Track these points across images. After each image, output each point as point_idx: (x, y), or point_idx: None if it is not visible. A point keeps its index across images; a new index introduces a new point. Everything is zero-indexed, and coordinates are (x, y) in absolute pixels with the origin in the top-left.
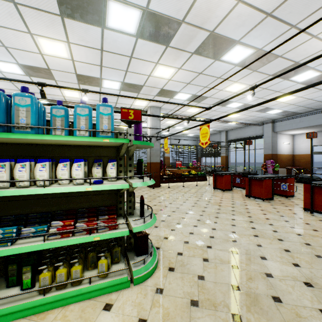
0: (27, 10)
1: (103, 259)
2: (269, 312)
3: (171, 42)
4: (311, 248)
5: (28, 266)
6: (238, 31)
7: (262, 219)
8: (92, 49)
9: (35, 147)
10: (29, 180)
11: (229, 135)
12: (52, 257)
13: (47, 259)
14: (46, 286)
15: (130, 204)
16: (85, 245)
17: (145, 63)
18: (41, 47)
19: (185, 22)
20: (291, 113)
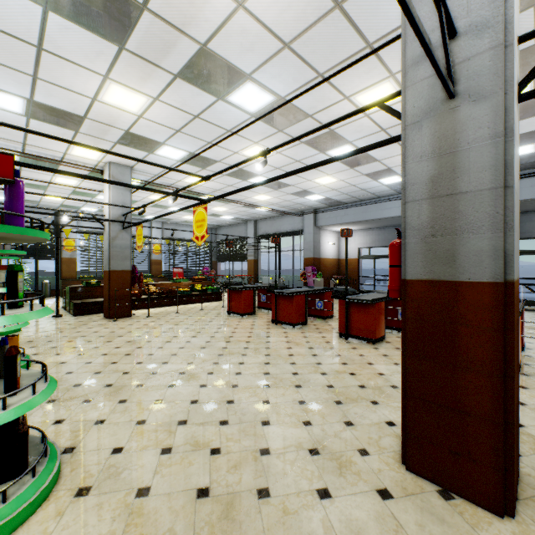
0: None
1: None
2: (245, 523)
3: (128, 40)
4: (333, 391)
5: None
6: (247, 58)
7: (284, 356)
8: None
9: None
10: None
11: (259, 227)
12: None
13: None
14: None
15: None
16: None
17: (79, 69)
18: None
19: (150, 11)
20: (335, 203)
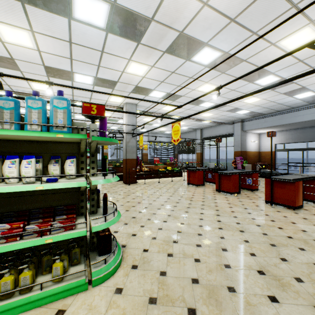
0: None
1: (58, 262)
2: (223, 303)
3: (142, 39)
4: (267, 237)
5: None
6: (206, 33)
7: (228, 212)
8: (59, 40)
9: None
10: None
11: (203, 132)
12: None
13: None
14: None
15: (92, 202)
16: (42, 248)
17: (118, 58)
18: (0, 33)
19: (154, 21)
20: (257, 114)
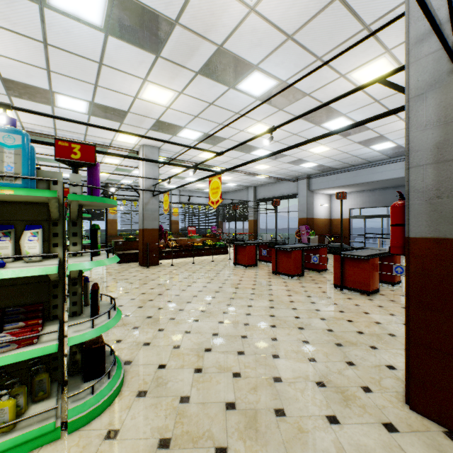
0: None
1: (7, 399)
2: (267, 434)
3: (163, 50)
4: (333, 335)
5: None
6: (255, 52)
7: (285, 302)
8: (26, 37)
9: None
10: None
11: (258, 192)
12: None
13: None
14: None
15: (74, 297)
16: None
17: (126, 76)
18: None
19: (180, 25)
20: (327, 169)
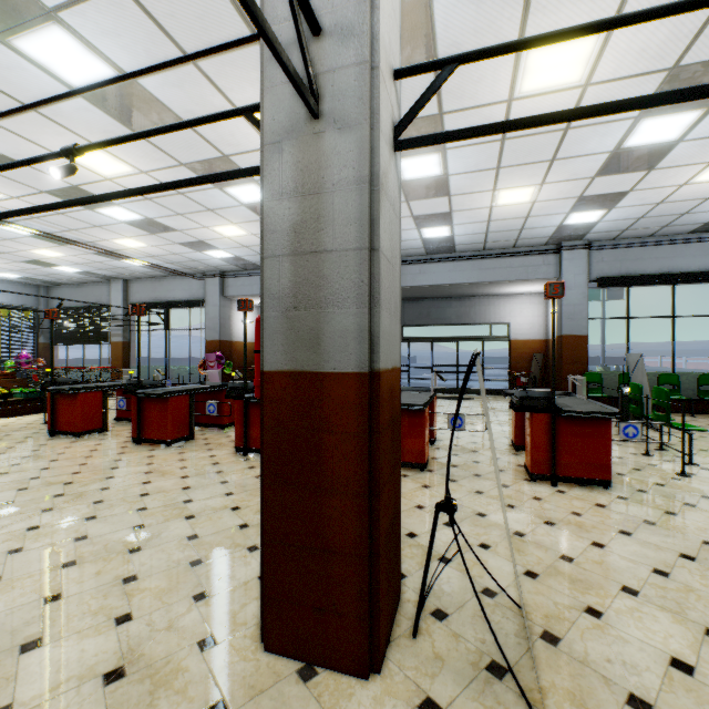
0: None
1: None
2: None
3: None
4: (195, 545)
5: None
6: None
7: (131, 499)
8: None
9: None
10: None
11: (133, 290)
12: None
13: None
14: None
15: None
16: None
17: None
18: None
19: None
20: (251, 265)
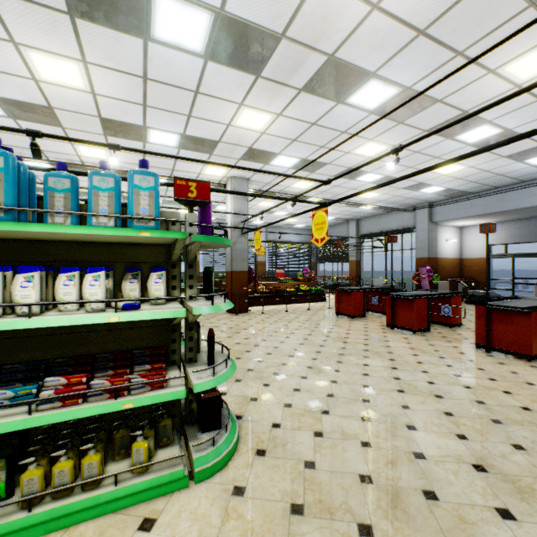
0: (6, 1)
1: (141, 440)
2: (418, 518)
3: (264, 69)
4: (486, 408)
5: (1, 459)
6: (374, 57)
7: (411, 363)
8: (127, 75)
9: (16, 245)
10: (1, 305)
11: (361, 226)
12: (46, 442)
13: (39, 444)
14: (33, 494)
15: (190, 343)
16: (110, 417)
17: (221, 103)
18: (34, 67)
19: (287, 38)
20: (458, 193)
